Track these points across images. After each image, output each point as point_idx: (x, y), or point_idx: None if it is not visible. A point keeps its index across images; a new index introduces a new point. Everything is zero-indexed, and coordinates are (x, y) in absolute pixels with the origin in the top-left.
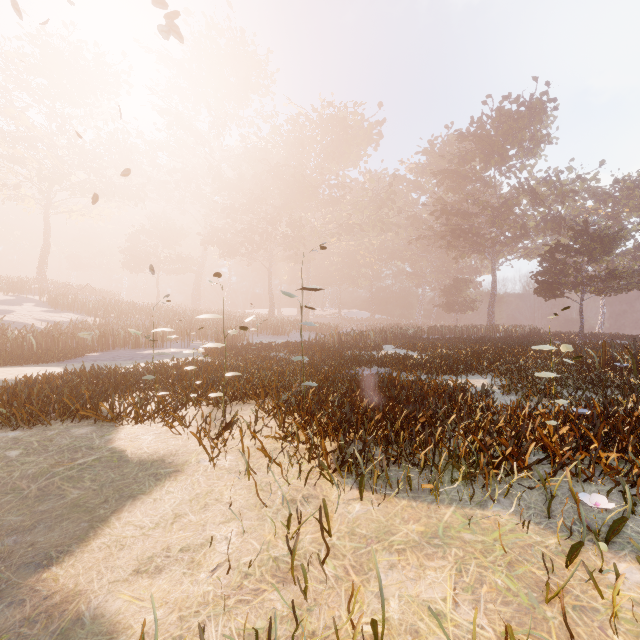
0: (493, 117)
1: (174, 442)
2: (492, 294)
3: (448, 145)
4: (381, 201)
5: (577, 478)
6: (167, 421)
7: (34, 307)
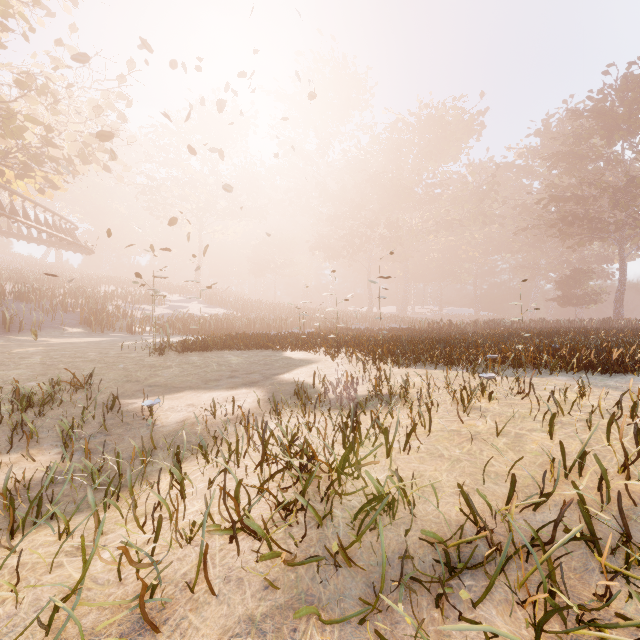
0: (619, 85)
1: (313, 356)
2: (620, 284)
3: (567, 121)
4: (483, 193)
5: (506, 360)
6: (309, 346)
7: (198, 304)
